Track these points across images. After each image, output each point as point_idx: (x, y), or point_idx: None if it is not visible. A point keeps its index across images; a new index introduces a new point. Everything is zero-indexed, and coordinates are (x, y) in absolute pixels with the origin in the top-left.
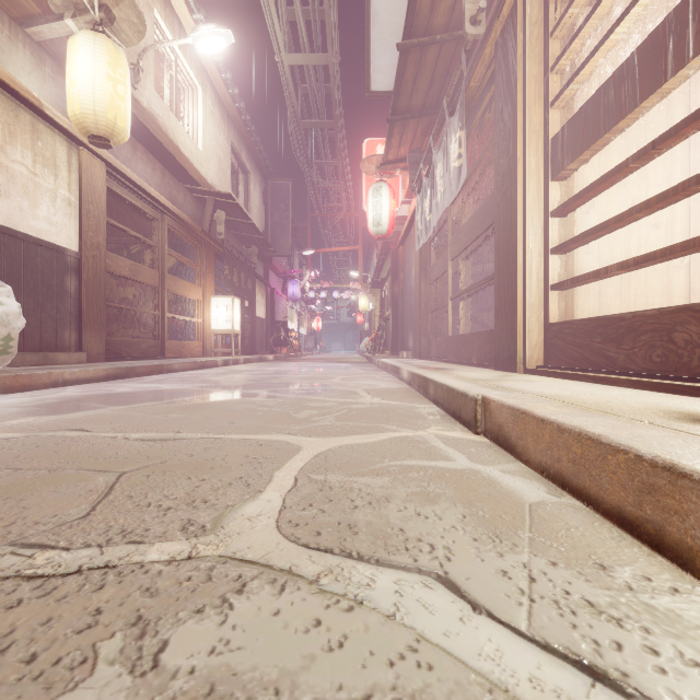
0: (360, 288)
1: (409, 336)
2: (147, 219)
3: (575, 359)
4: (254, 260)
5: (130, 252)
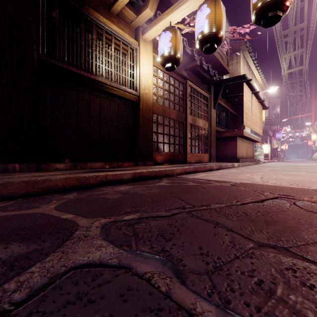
0: (312, 131)
1: None
2: None
3: None
4: (268, 130)
5: None
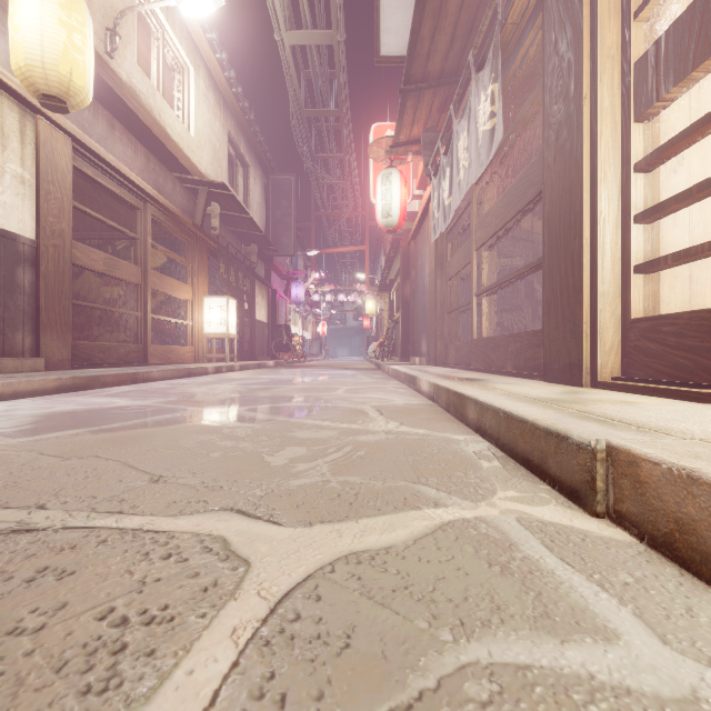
0: (367, 290)
1: (422, 340)
2: (130, 210)
3: (684, 369)
4: (253, 259)
5: (115, 248)
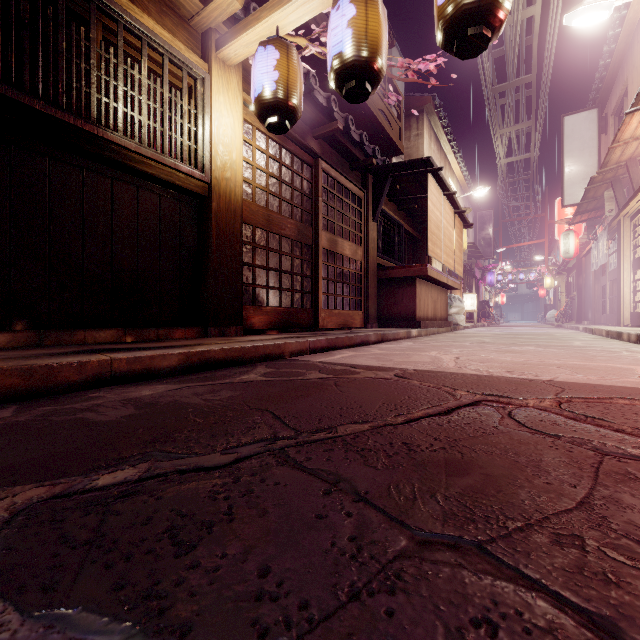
0: (546, 271)
1: (589, 312)
2: None
3: (634, 322)
4: (473, 267)
5: None
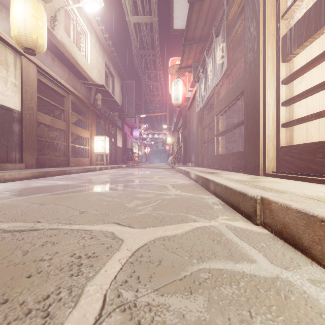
0: (167, 133)
1: (192, 155)
2: (61, 97)
3: (301, 168)
4: (116, 119)
5: (54, 114)
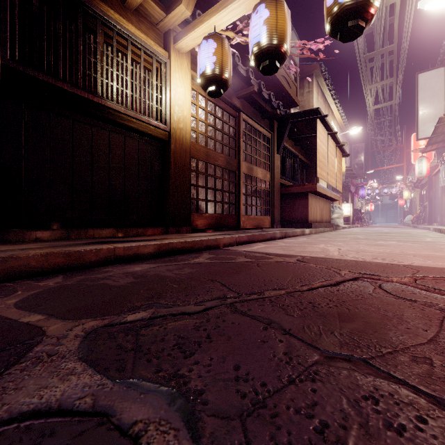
0: (404, 187)
1: (437, 217)
2: None
3: None
4: (349, 184)
5: None
